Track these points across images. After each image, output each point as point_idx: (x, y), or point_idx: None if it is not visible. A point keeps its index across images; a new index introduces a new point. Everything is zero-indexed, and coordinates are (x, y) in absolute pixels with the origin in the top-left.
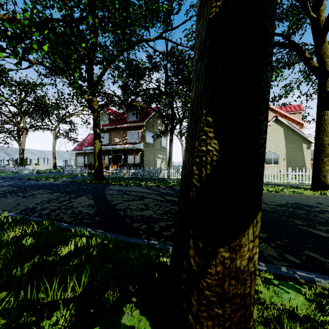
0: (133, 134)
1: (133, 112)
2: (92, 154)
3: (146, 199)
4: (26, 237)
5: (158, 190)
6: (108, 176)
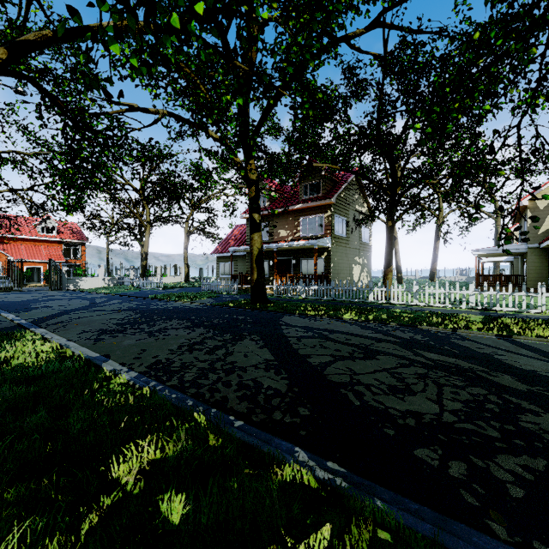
0: (311, 221)
1: (311, 183)
2: (242, 258)
3: (381, 357)
4: (168, 492)
5: (389, 333)
6: (270, 295)
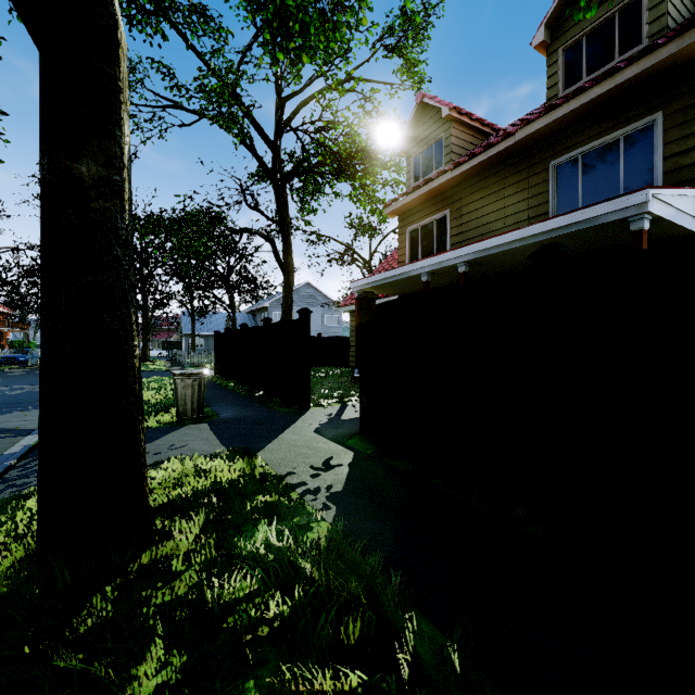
0: None
1: None
2: None
3: None
4: None
5: None
6: None
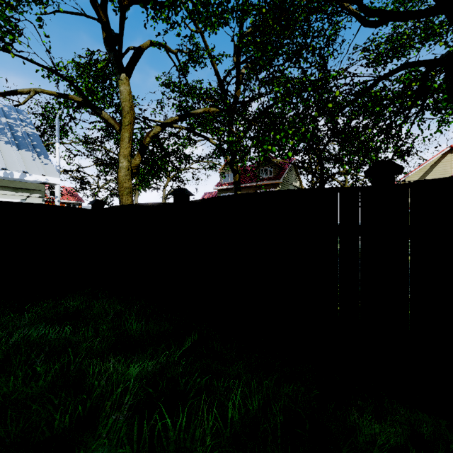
0: None
1: (266, 168)
2: None
3: None
4: None
5: None
6: None
